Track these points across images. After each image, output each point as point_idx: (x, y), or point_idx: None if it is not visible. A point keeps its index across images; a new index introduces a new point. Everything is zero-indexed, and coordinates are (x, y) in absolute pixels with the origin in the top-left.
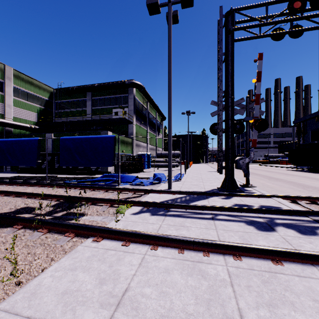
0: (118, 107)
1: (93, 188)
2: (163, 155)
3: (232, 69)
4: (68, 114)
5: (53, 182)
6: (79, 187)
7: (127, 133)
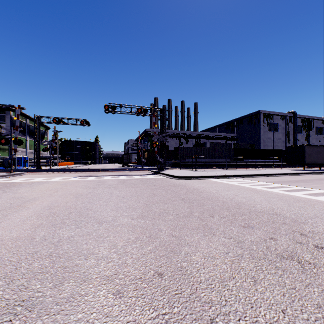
0: None
1: None
2: (44, 157)
3: (39, 133)
4: None
5: None
6: None
7: None
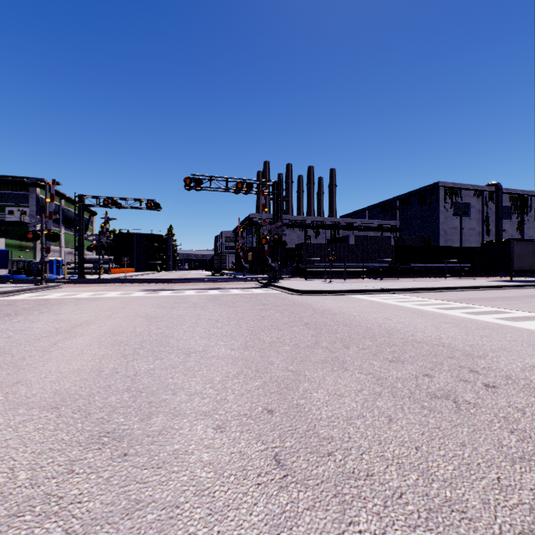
0: (15, 205)
1: None
2: (88, 260)
3: (82, 222)
4: None
5: None
6: None
7: None
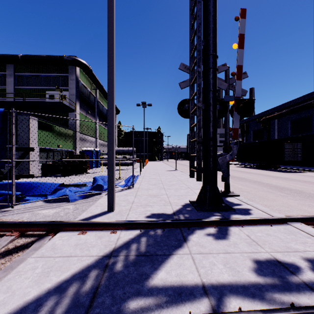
0: (55, 89)
1: None
2: (116, 152)
3: (214, 9)
4: None
5: None
6: None
7: (67, 123)
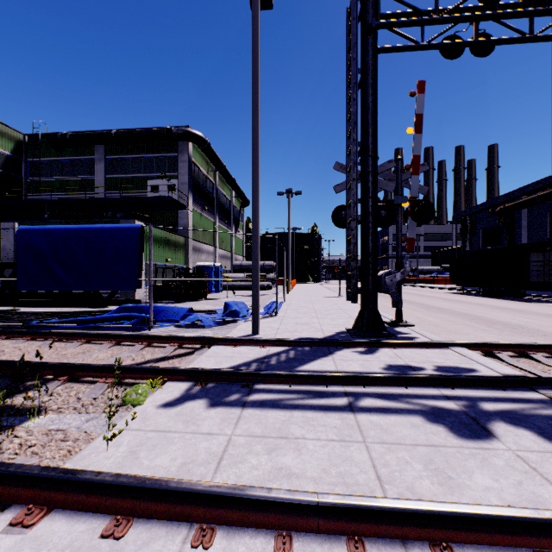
0: (159, 177)
1: (89, 337)
2: (245, 268)
3: (374, 102)
4: (54, 187)
5: (0, 324)
6: (54, 335)
7: (176, 226)
